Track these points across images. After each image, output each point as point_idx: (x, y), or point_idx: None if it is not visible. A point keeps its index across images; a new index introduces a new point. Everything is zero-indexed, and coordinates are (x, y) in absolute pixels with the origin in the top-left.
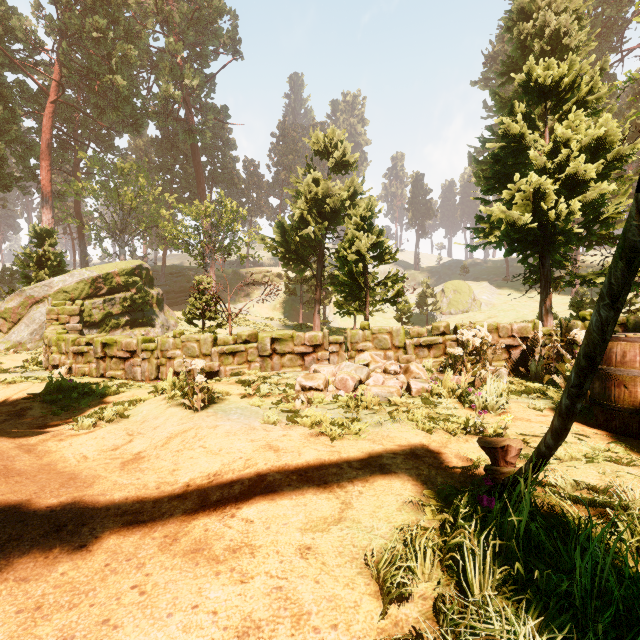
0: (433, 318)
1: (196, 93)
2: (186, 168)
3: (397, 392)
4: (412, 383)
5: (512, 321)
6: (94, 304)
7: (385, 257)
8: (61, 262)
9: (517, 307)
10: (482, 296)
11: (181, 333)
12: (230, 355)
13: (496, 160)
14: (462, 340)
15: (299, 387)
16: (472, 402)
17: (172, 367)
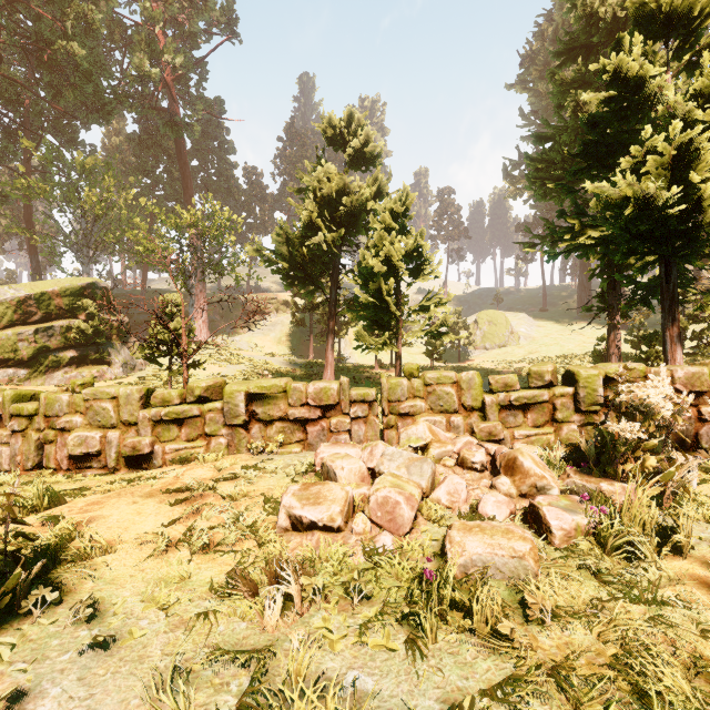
0: (465, 353)
1: (183, 80)
2: (171, 171)
3: (533, 554)
4: (549, 513)
5: (557, 357)
6: (21, 335)
7: (424, 271)
8: None
9: (561, 341)
10: (520, 328)
11: (86, 384)
12: (173, 424)
13: (593, 124)
14: (619, 404)
15: (286, 520)
16: None
17: (66, 446)
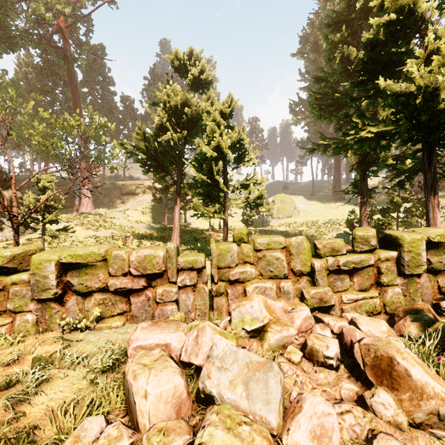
0: (267, 221)
1: (74, 28)
2: (66, 93)
3: None
4: None
5: (323, 223)
6: None
7: (245, 158)
8: None
9: (324, 213)
10: (300, 205)
11: None
12: None
13: (373, 45)
14: None
15: None
16: None
17: None
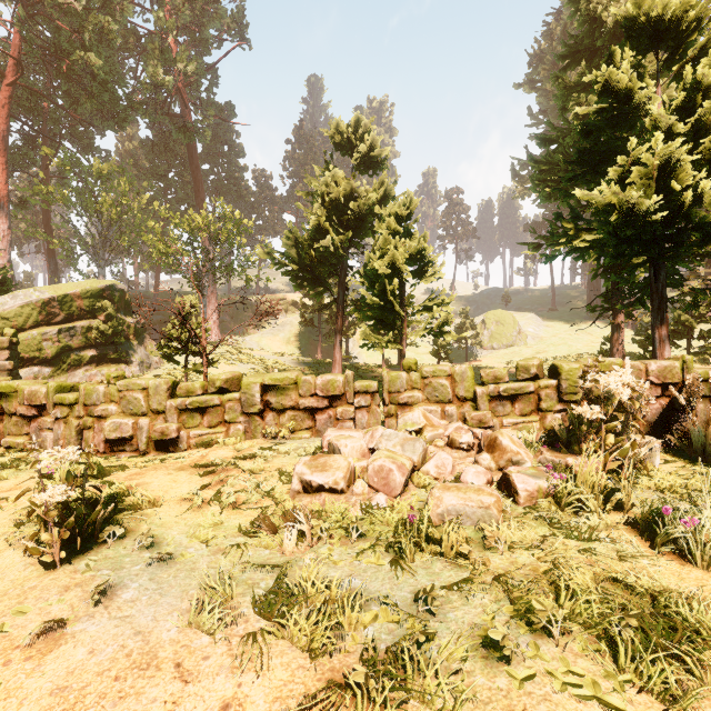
0: (473, 353)
1: (194, 85)
2: (183, 175)
3: (497, 505)
4: (517, 478)
5: (565, 357)
6: (45, 335)
7: (428, 272)
8: (5, 280)
9: (569, 341)
10: (528, 328)
11: (119, 377)
12: (196, 412)
13: (586, 133)
14: (588, 391)
15: (299, 484)
16: (670, 536)
17: (102, 431)
